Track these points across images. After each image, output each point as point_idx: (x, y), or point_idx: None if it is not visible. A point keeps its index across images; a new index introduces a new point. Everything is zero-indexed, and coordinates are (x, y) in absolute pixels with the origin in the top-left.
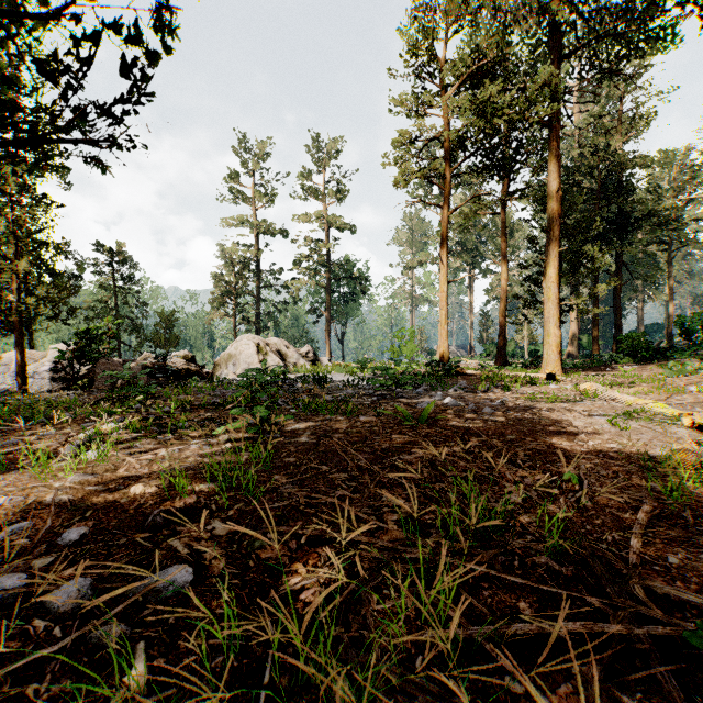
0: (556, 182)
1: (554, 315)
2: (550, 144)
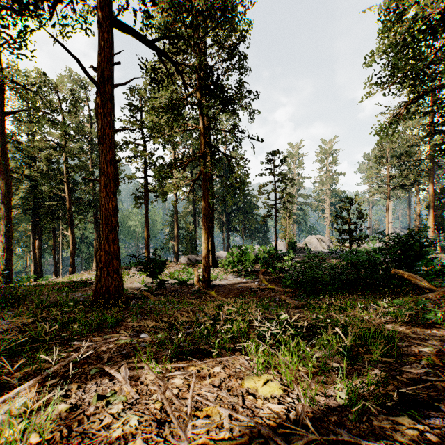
0: (431, 191)
1: (430, 234)
2: (429, 178)
